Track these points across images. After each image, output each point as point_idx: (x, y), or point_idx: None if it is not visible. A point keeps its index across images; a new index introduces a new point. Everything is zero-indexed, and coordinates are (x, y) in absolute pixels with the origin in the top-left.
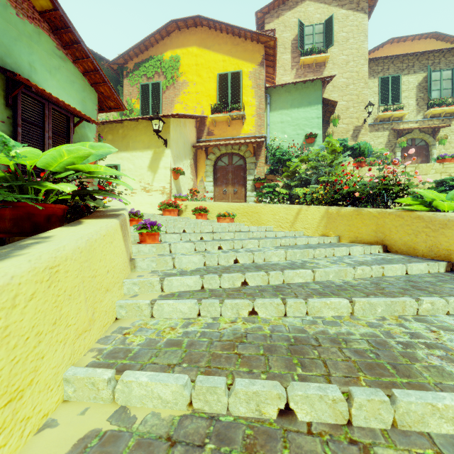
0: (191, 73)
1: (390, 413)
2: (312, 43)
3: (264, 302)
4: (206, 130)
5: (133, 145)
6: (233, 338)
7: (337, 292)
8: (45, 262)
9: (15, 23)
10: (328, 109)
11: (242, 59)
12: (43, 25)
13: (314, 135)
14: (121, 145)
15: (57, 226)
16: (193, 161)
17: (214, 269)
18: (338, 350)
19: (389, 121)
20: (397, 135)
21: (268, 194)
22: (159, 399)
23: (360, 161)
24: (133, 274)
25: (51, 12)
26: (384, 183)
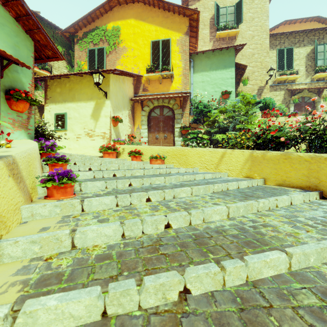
0: (130, 40)
1: None
2: (225, 21)
3: None
4: (142, 87)
5: (78, 96)
6: None
7: None
8: None
9: None
10: (239, 72)
11: (171, 30)
12: None
13: (229, 92)
14: (68, 96)
15: None
16: (131, 112)
17: (134, 253)
18: None
19: (284, 83)
20: (291, 94)
21: (193, 139)
22: None
23: (266, 113)
24: None
25: None
26: (314, 127)
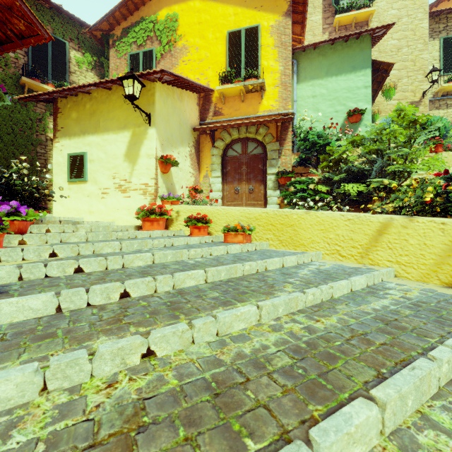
0: (193, 34)
1: None
2: None
3: None
4: (212, 109)
5: (105, 124)
6: None
7: None
8: None
9: None
10: (376, 77)
11: (260, 10)
12: None
13: (361, 110)
14: (89, 125)
15: None
16: (194, 150)
17: None
18: None
19: None
20: None
21: (301, 193)
22: None
23: (435, 143)
24: None
25: None
26: None
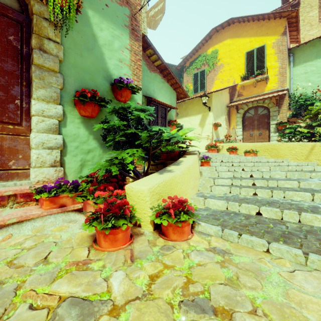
0: (226, 57)
1: (298, 217)
2: None
3: (260, 190)
4: (237, 93)
5: (190, 112)
6: (243, 198)
7: (308, 191)
8: (188, 166)
9: (149, 76)
10: None
11: (266, 36)
12: (157, 71)
13: None
14: (184, 113)
15: (177, 158)
16: (227, 116)
17: (238, 178)
18: (289, 205)
19: None
20: None
21: (288, 134)
22: (217, 206)
23: None
24: (201, 177)
25: (160, 65)
26: None
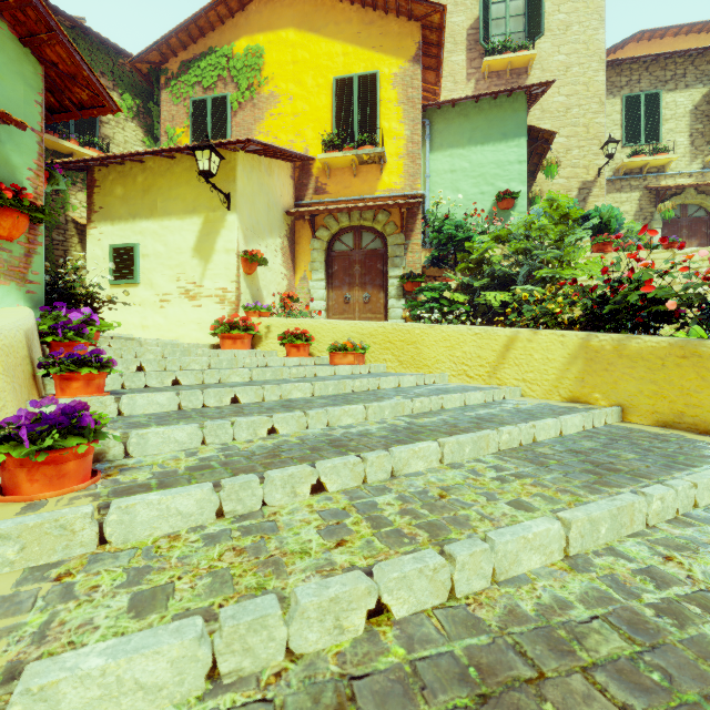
0: (285, 78)
1: None
2: (504, 33)
3: None
4: (313, 185)
5: (165, 205)
6: None
7: None
8: None
9: None
10: (536, 148)
11: (379, 51)
12: None
13: (514, 193)
14: (141, 205)
15: None
16: (287, 241)
17: None
18: None
19: (640, 174)
20: (655, 198)
21: (431, 304)
22: None
23: (603, 241)
24: None
25: None
26: None
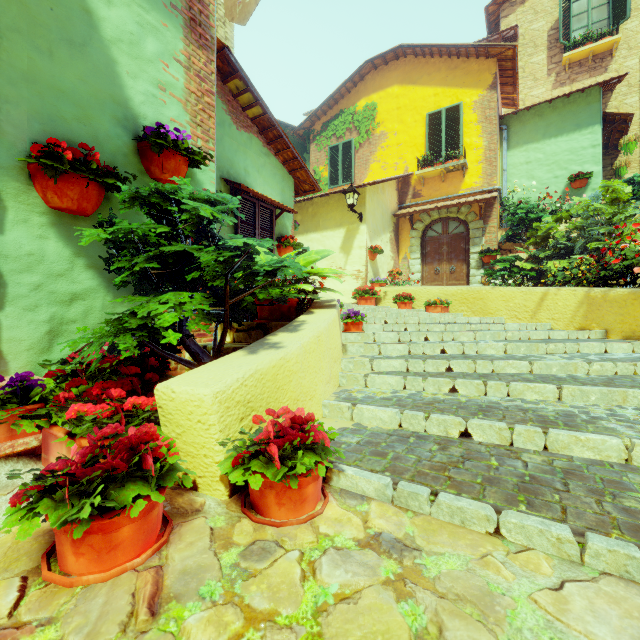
0: (391, 120)
1: (542, 440)
2: (586, 25)
3: (464, 381)
4: (411, 192)
5: (324, 223)
6: (432, 401)
7: (549, 381)
8: (316, 334)
9: (235, 137)
10: (615, 128)
11: (462, 87)
12: (253, 129)
13: (586, 174)
14: (311, 225)
15: (293, 315)
16: (393, 234)
17: (419, 357)
18: (522, 413)
19: None
20: None
21: (501, 272)
22: (381, 420)
23: None
24: (345, 356)
25: (261, 117)
26: None
